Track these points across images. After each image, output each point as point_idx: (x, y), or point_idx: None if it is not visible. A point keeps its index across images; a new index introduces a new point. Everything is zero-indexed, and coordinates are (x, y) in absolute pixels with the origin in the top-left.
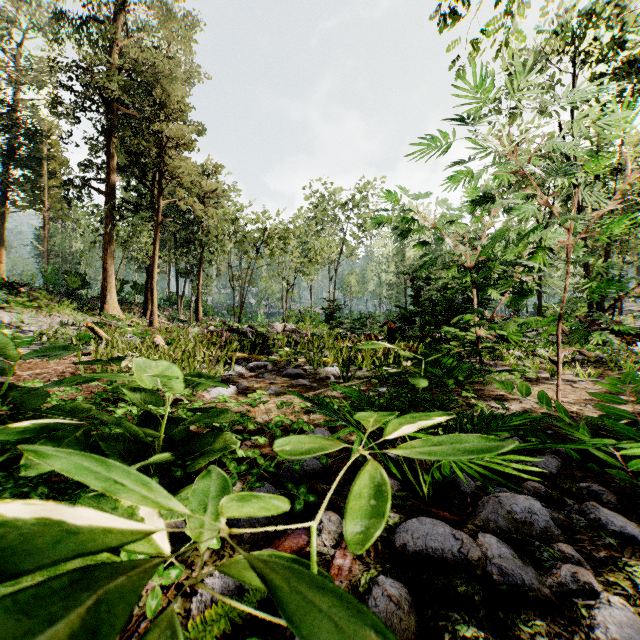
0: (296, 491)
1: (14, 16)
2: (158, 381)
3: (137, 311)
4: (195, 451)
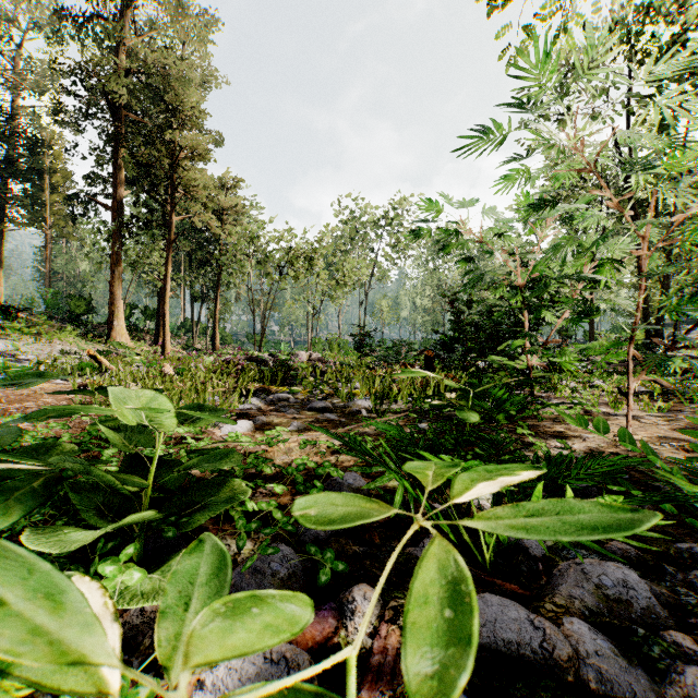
0: (321, 556)
1: (13, 14)
2: (144, 416)
3: (148, 339)
4: (194, 503)
